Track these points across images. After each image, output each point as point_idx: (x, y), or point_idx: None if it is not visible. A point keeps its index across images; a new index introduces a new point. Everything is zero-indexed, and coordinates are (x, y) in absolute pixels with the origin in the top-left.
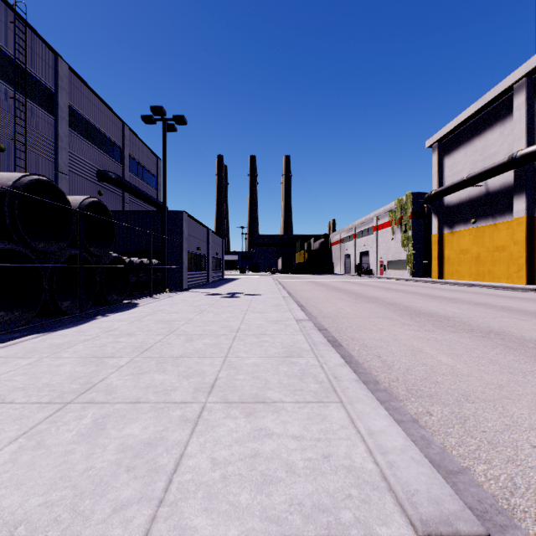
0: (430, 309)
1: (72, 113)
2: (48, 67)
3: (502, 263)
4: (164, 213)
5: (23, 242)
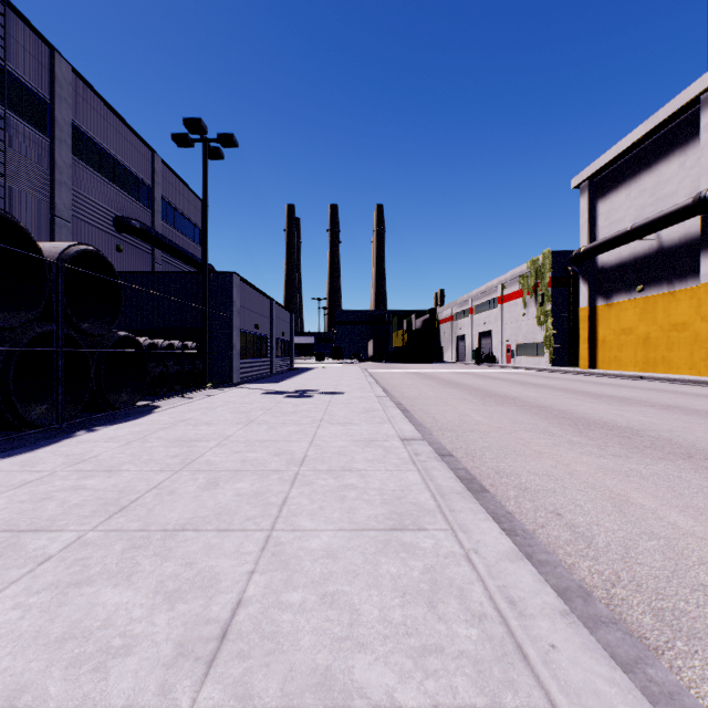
0: (601, 416)
1: (77, 134)
2: (41, 66)
3: (682, 347)
4: (205, 274)
5: None
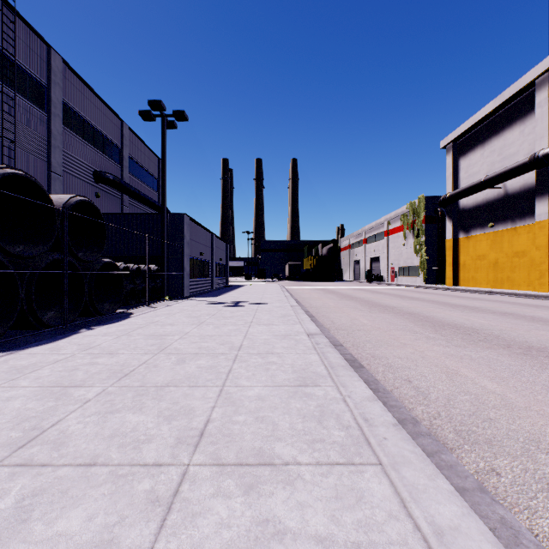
0: (454, 320)
1: (66, 110)
2: (40, 60)
3: (522, 269)
4: (163, 215)
5: None
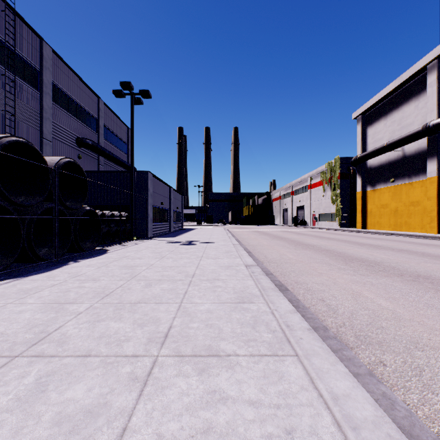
0: (361, 255)
1: (55, 89)
2: (34, 50)
3: (416, 215)
4: (132, 173)
5: (2, 196)
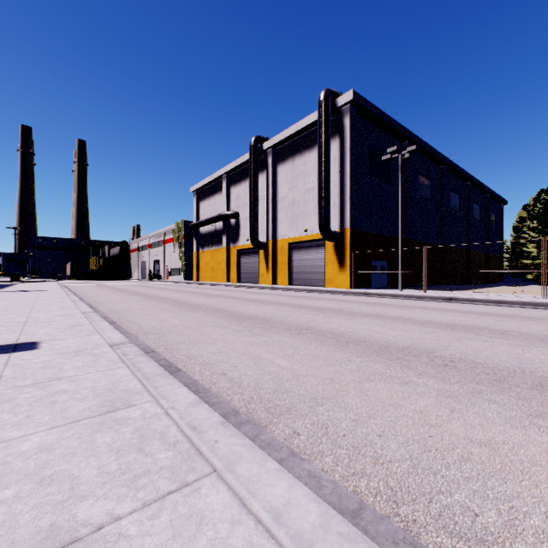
0: (146, 292)
1: None
2: None
3: (220, 271)
4: None
5: None
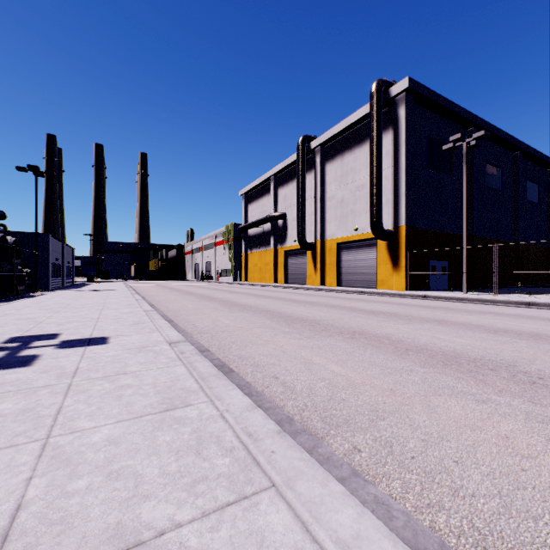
0: (199, 292)
1: None
2: None
3: (268, 272)
4: (37, 236)
5: None
